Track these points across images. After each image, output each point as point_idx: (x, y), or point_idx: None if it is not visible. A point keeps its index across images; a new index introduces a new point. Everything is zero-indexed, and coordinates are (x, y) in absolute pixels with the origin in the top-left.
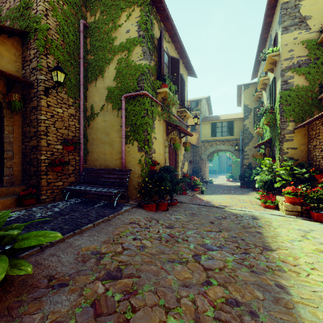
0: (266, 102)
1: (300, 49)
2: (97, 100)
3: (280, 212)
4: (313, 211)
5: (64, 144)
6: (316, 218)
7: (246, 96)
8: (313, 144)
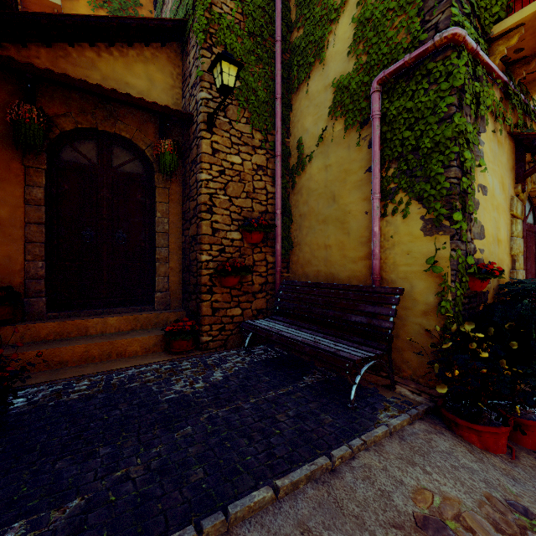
0: None
1: None
2: (309, 124)
3: None
4: None
5: (244, 229)
6: None
7: None
8: None
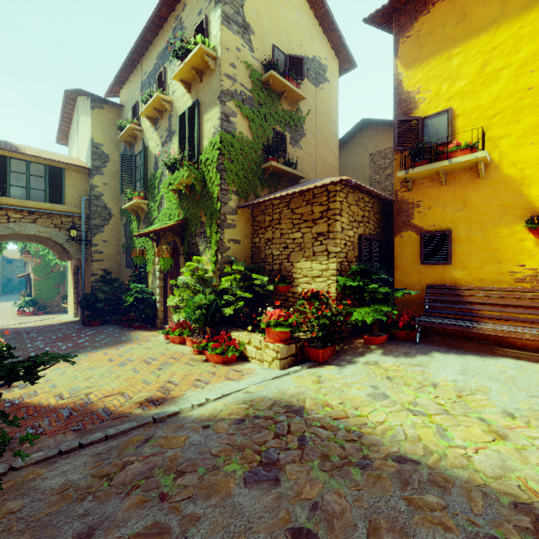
0: (161, 148)
1: (244, 73)
2: None
3: (258, 365)
4: (316, 348)
5: None
6: (322, 359)
7: (97, 124)
8: (266, 236)
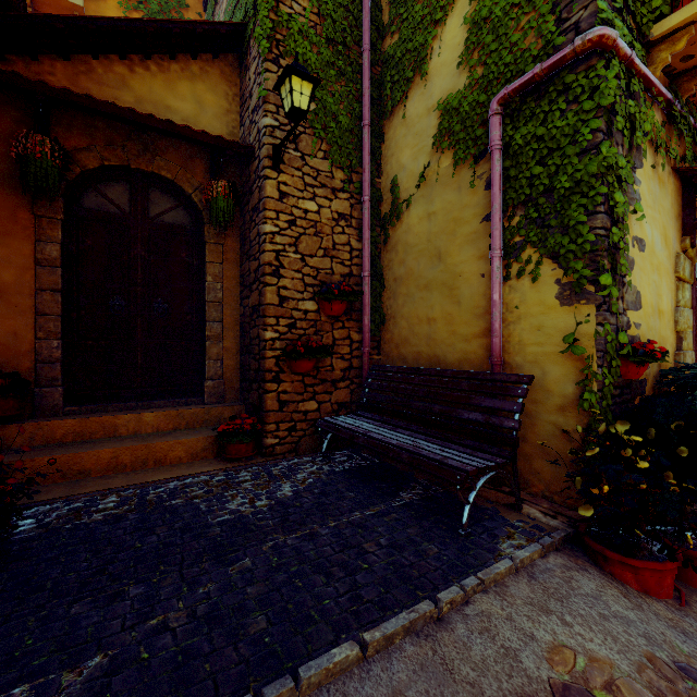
0: None
1: None
2: (407, 158)
3: None
4: None
5: (321, 298)
6: None
7: None
8: None
